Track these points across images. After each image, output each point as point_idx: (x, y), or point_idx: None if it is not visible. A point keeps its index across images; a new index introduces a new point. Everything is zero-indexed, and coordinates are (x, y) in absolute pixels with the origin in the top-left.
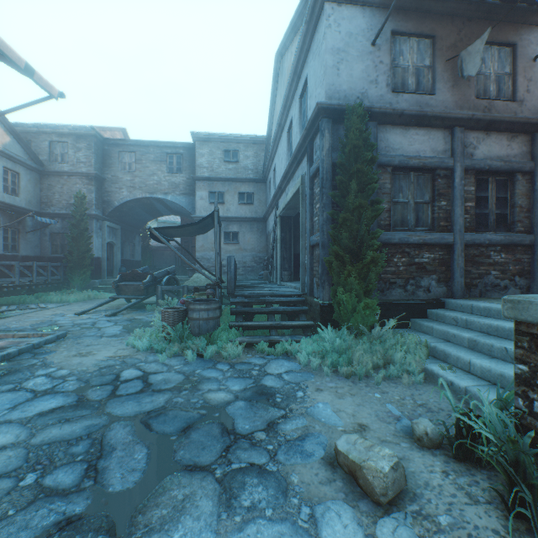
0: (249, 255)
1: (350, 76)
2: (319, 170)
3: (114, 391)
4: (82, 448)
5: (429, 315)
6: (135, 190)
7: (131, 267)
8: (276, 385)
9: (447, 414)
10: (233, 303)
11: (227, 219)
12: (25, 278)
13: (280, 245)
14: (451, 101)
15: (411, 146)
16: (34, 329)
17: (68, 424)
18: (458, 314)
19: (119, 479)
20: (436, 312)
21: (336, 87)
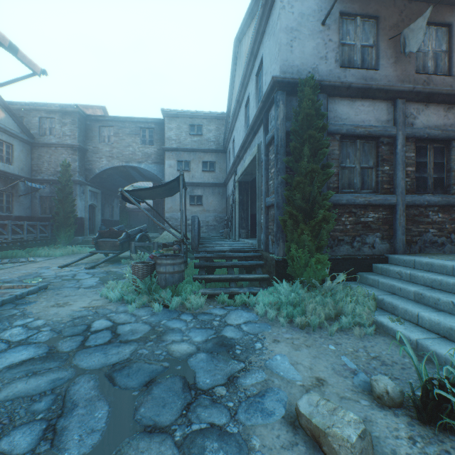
0: (211, 215)
1: (302, 53)
2: (274, 138)
3: (84, 342)
4: (44, 405)
5: (374, 269)
6: (113, 159)
7: (110, 226)
8: (236, 336)
9: (401, 367)
10: (196, 257)
11: (192, 185)
12: (17, 235)
13: (238, 206)
14: (394, 75)
15: (357, 116)
16: (20, 281)
17: (34, 378)
18: (402, 269)
19: (76, 442)
20: (381, 266)
21: (290, 63)
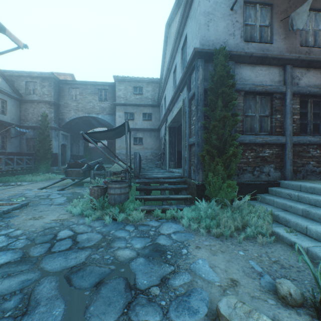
0: (149, 151)
1: (216, 31)
2: (195, 93)
3: (50, 248)
4: (13, 303)
5: (269, 191)
6: (79, 111)
7: (77, 159)
8: (167, 243)
9: (297, 270)
10: (138, 182)
11: (135, 130)
12: (9, 166)
13: (168, 145)
14: (284, 48)
15: (257, 78)
16: (8, 200)
17: (8, 279)
18: (291, 191)
19: None
20: (275, 189)
21: (207, 38)
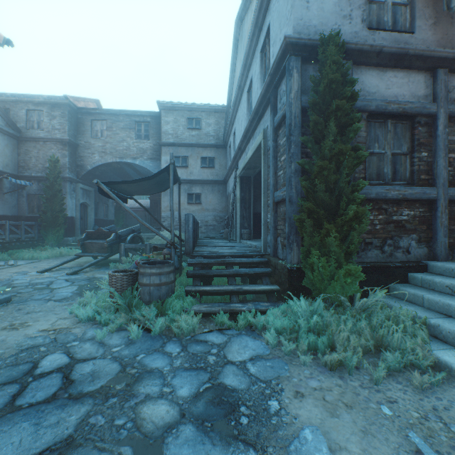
0: (210, 214)
1: (320, 10)
2: (286, 115)
3: (15, 397)
4: None
5: (410, 280)
6: (106, 155)
7: (105, 226)
8: (240, 385)
9: None
10: (190, 264)
11: (190, 182)
12: None
13: (240, 204)
14: (433, 40)
15: (389, 90)
16: None
17: None
18: (454, 281)
19: None
20: (421, 277)
21: (305, 22)
